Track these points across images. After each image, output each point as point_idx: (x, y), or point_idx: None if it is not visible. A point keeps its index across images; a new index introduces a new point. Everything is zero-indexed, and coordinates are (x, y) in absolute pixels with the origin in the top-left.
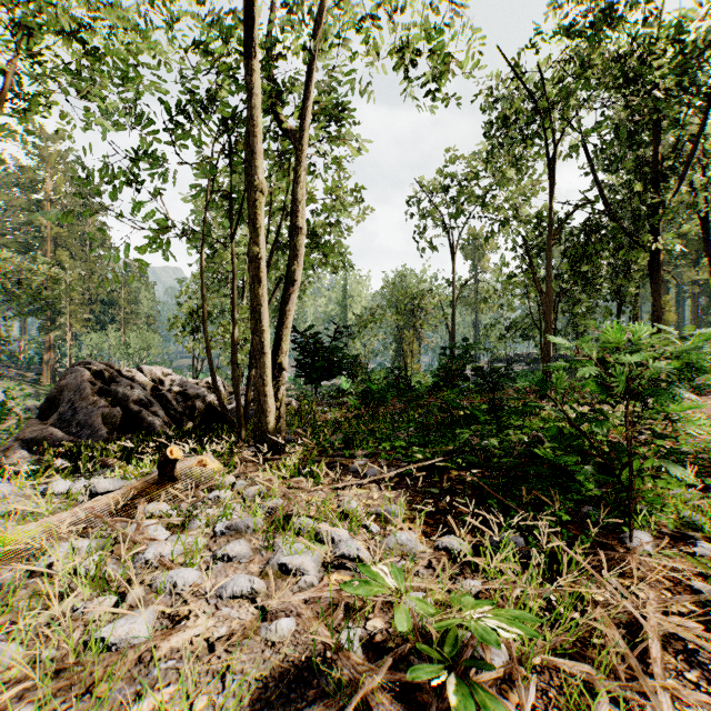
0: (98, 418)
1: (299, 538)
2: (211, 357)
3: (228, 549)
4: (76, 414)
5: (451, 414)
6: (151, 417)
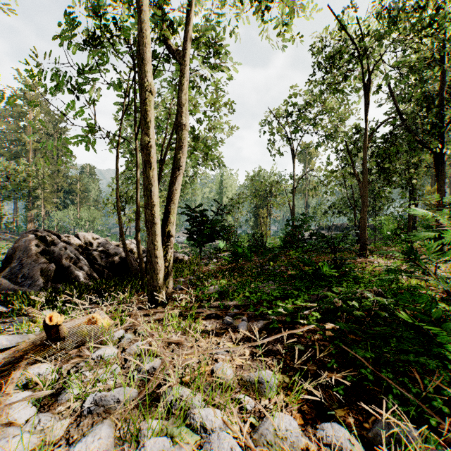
0: (37, 271)
1: (169, 419)
2: (121, 226)
3: (82, 448)
4: (23, 268)
5: (303, 271)
6: (77, 270)
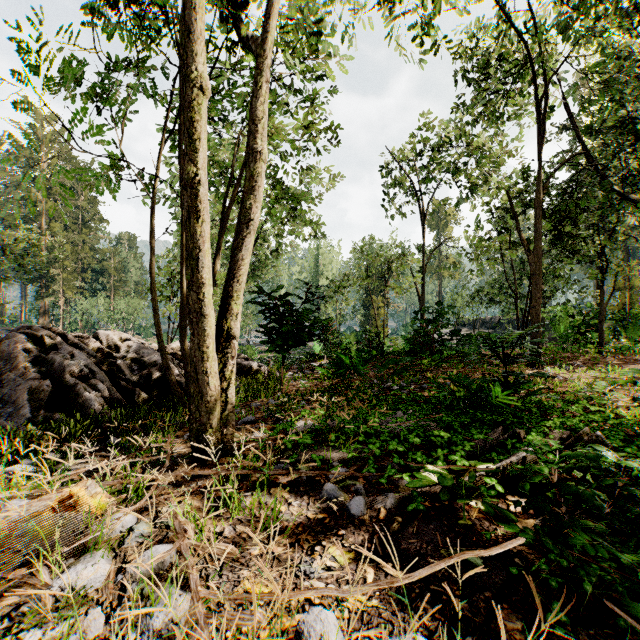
0: (24, 393)
1: None
2: (157, 320)
3: None
4: (3, 388)
5: (453, 395)
6: (88, 391)
